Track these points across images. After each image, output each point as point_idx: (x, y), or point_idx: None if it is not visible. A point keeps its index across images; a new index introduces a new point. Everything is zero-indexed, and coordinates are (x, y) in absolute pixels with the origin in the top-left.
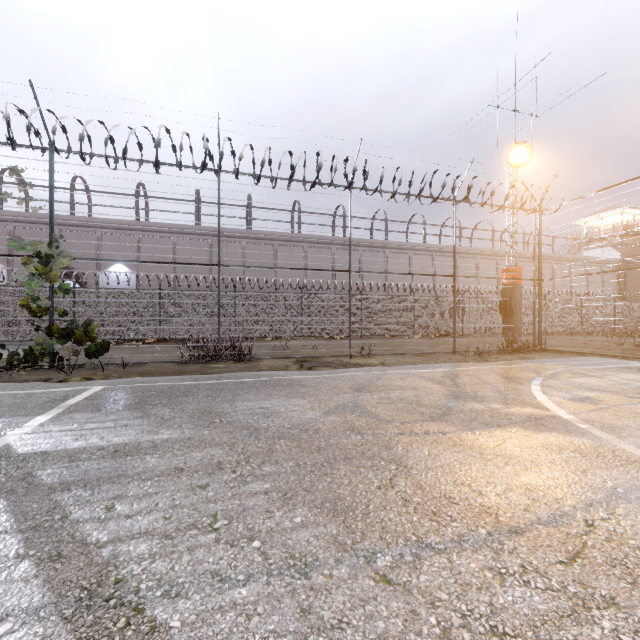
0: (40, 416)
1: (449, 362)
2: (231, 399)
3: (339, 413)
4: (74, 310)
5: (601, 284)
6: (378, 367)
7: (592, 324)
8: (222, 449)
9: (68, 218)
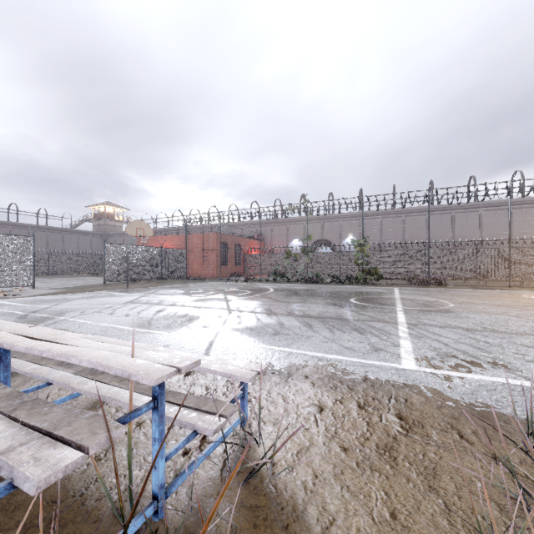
0: (395, 290)
1: None
2: (446, 291)
3: (488, 295)
4: (340, 262)
5: None
6: (523, 290)
7: None
8: (452, 295)
9: (327, 215)
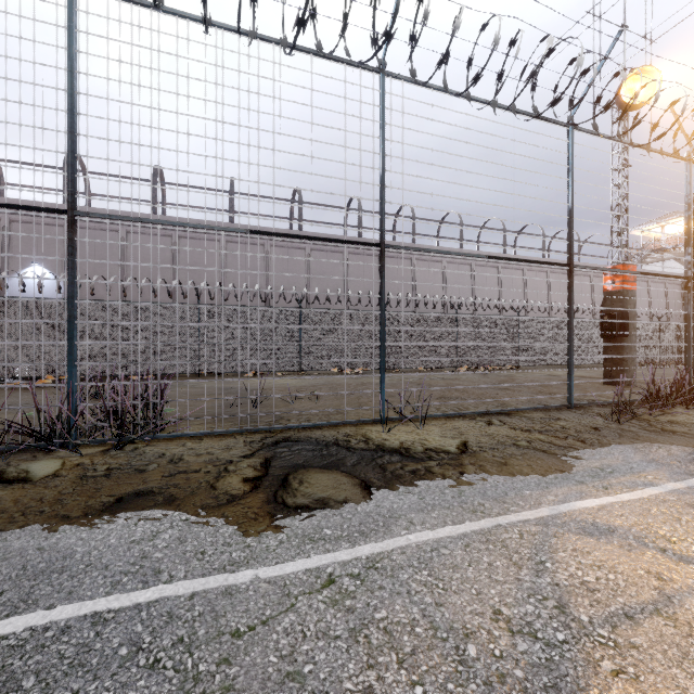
0: None
1: (611, 441)
2: None
3: None
4: None
5: (665, 304)
6: (473, 475)
7: (672, 352)
8: None
9: None
